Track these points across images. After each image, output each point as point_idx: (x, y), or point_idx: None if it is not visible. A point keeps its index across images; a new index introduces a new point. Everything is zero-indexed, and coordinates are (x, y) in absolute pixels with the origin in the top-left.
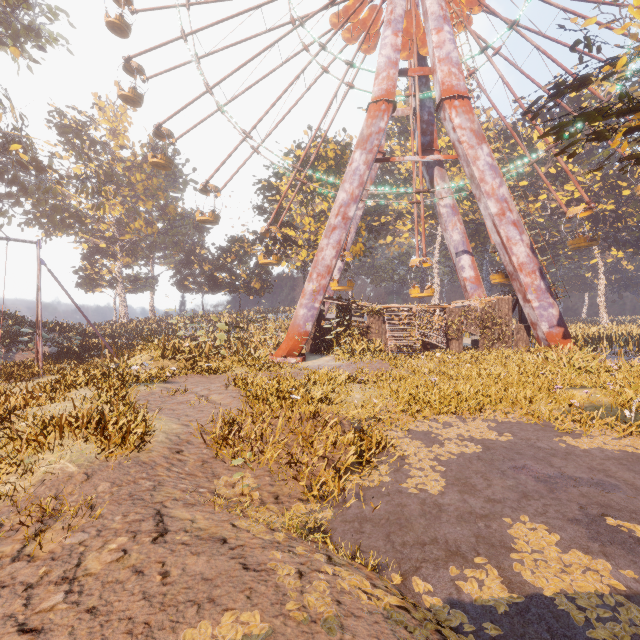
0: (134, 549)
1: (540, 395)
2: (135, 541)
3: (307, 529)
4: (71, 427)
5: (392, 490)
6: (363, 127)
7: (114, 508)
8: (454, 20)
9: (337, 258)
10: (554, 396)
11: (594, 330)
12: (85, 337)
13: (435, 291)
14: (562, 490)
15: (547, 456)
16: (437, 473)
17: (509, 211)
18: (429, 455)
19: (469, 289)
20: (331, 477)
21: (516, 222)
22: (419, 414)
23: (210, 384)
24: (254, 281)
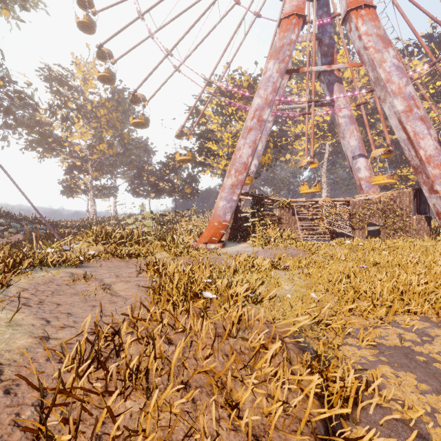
0: None
1: None
2: None
3: None
4: None
5: None
6: (276, 40)
7: None
8: None
9: (253, 156)
10: None
11: None
12: (56, 228)
13: (323, 196)
14: None
15: None
16: None
17: (416, 107)
18: None
19: (364, 187)
20: None
21: (423, 117)
22: (371, 314)
23: (126, 269)
24: (186, 187)
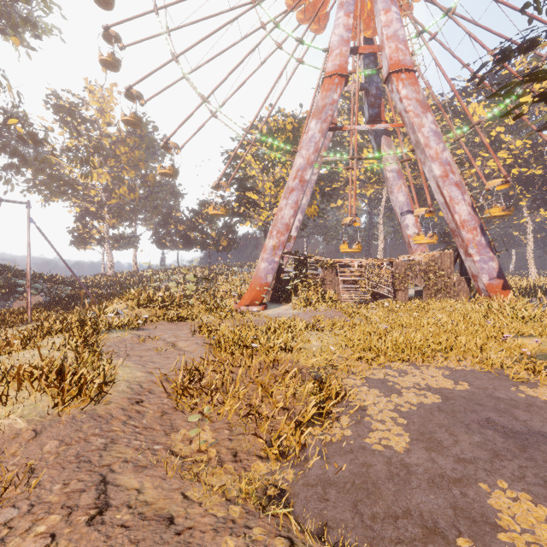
0: (64, 534)
1: (490, 343)
2: (68, 521)
3: (266, 498)
4: (33, 377)
5: (355, 446)
6: (318, 99)
7: (56, 473)
8: (400, 2)
9: (295, 217)
10: (504, 344)
11: (525, 282)
12: (75, 288)
13: (380, 248)
14: (535, 448)
15: (509, 408)
16: (399, 426)
17: (452, 173)
18: (389, 405)
19: (413, 245)
20: (291, 430)
21: (458, 183)
22: (374, 361)
23: (178, 331)
24: (222, 239)
